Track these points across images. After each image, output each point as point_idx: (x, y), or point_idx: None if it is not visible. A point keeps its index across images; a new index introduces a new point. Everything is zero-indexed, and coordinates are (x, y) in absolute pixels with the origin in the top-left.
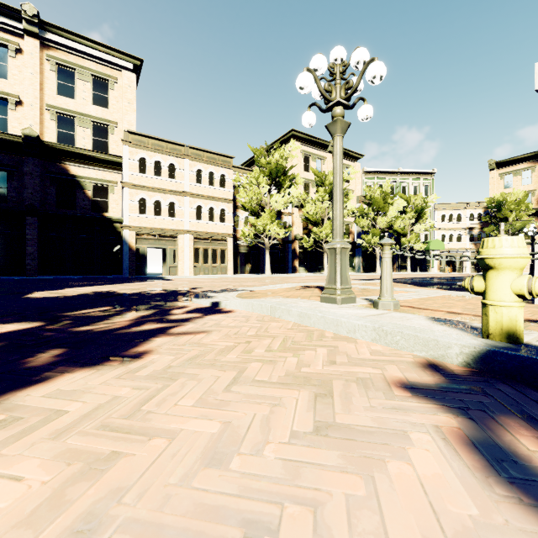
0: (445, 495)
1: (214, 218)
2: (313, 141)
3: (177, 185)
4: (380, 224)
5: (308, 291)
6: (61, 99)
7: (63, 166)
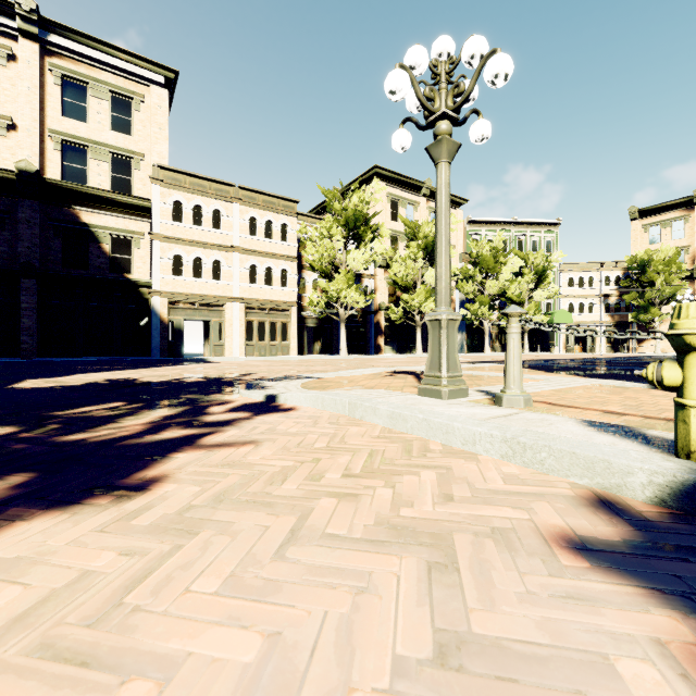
0: None
1: (273, 282)
2: (403, 181)
3: (224, 237)
4: (489, 290)
5: (398, 379)
6: (69, 123)
7: (71, 211)
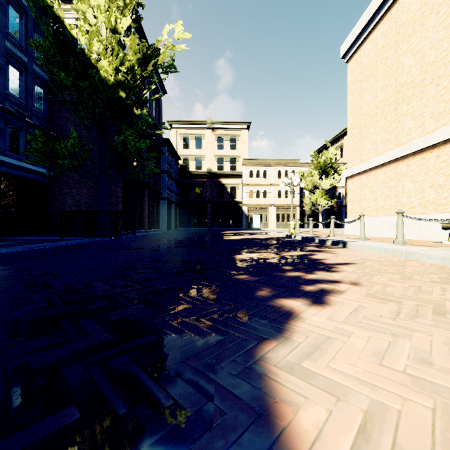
0: (265, 237)
1: (288, 196)
2: None
3: (267, 181)
4: None
5: None
6: (219, 151)
7: (219, 180)
